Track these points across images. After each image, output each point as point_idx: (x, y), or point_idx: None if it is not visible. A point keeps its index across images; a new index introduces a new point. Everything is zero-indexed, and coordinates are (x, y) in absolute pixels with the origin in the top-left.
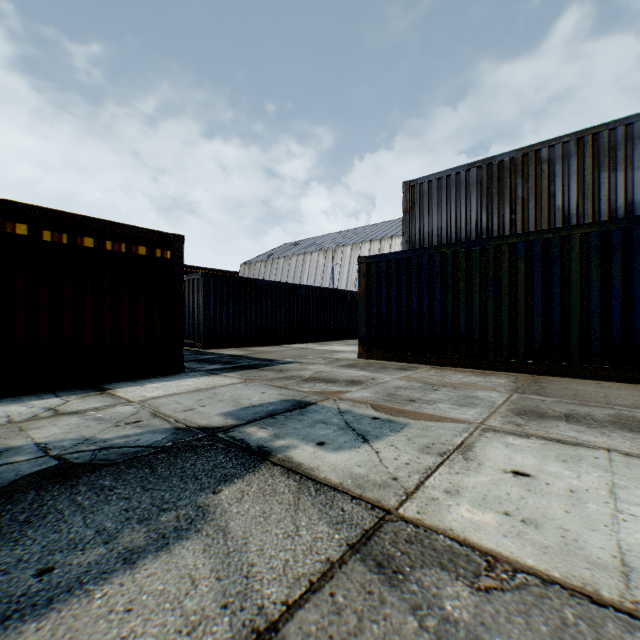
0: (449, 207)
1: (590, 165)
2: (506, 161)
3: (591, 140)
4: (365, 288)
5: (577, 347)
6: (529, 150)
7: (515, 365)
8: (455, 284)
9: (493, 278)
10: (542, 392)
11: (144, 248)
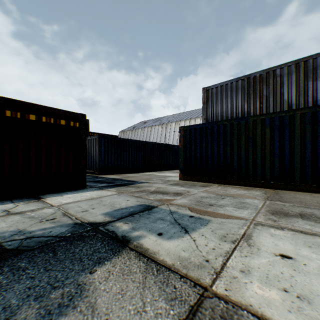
0: (227, 101)
1: (302, 78)
2: (257, 76)
3: (303, 64)
4: (183, 143)
5: (298, 174)
6: (269, 70)
7: (264, 184)
8: (231, 141)
9: (252, 137)
10: (282, 200)
11: (64, 121)
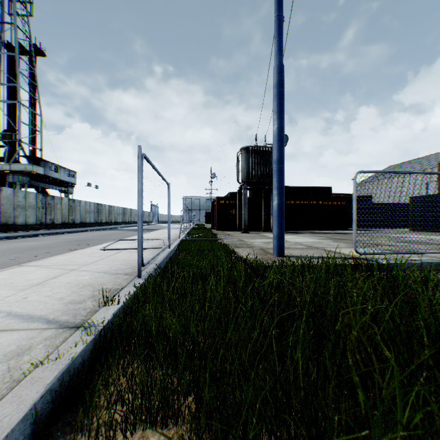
0: None
1: None
2: None
3: None
4: (411, 207)
5: None
6: None
7: None
8: None
9: None
10: None
11: (339, 202)
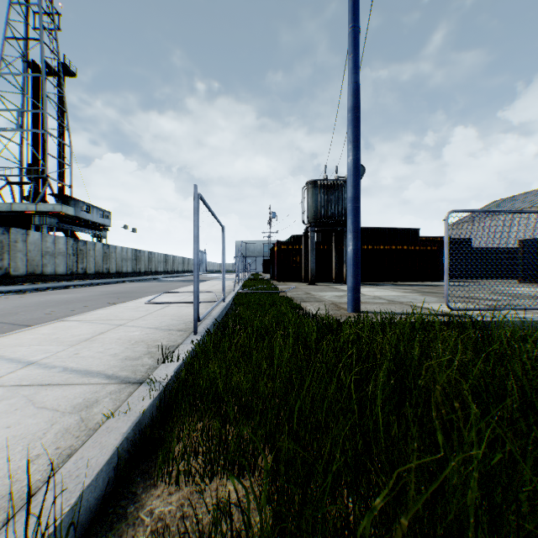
0: None
1: None
2: None
3: None
4: (520, 253)
5: None
6: None
7: None
8: None
9: None
10: None
11: (429, 247)
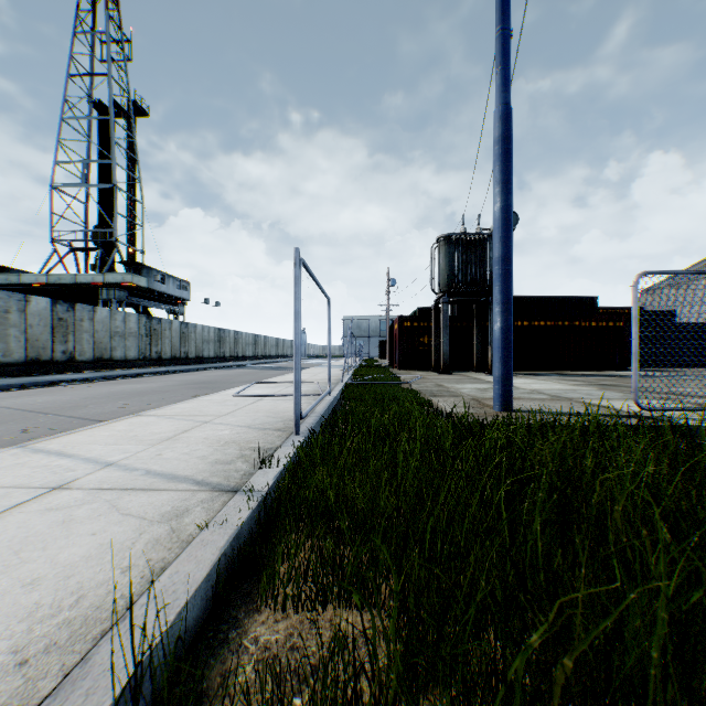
0: None
1: None
2: None
3: None
4: None
5: None
6: None
7: None
8: None
9: None
10: None
11: (610, 323)
